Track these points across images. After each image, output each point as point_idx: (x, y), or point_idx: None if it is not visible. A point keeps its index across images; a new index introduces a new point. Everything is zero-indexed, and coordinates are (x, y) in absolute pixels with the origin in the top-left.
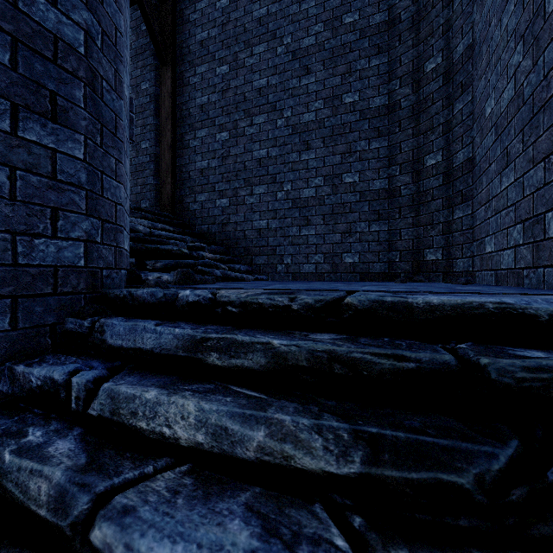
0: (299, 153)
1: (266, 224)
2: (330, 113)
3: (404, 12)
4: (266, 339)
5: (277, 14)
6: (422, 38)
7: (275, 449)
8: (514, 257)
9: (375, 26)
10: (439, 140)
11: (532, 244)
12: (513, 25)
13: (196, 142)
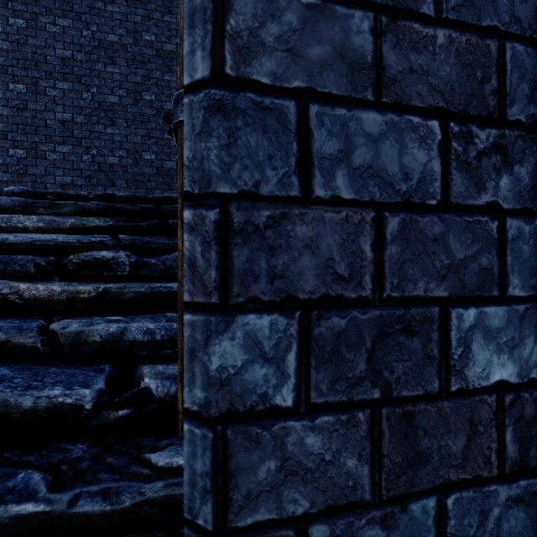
0: (105, 126)
1: (71, 180)
2: (132, 102)
3: None
4: (74, 202)
5: (83, 1)
6: None
7: (79, 223)
8: None
9: (167, 52)
10: None
11: None
12: None
13: None
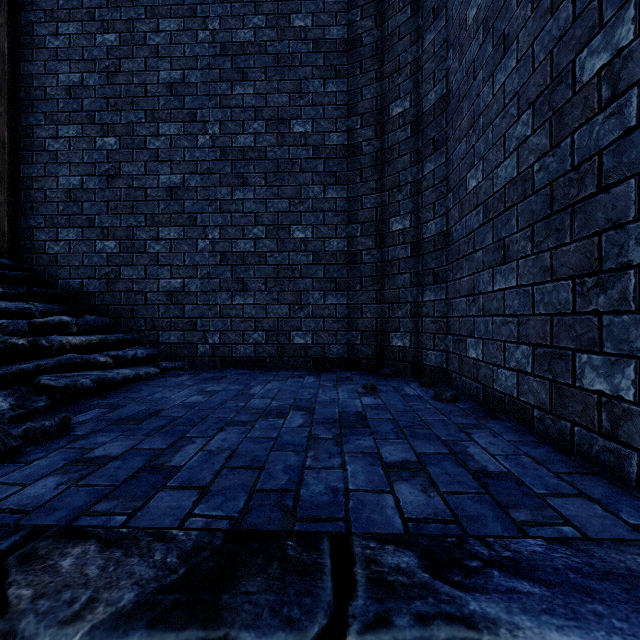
0: (231, 188)
1: (181, 284)
2: (274, 141)
3: (367, 34)
4: None
5: None
6: (388, 73)
7: None
8: (517, 383)
9: (332, 41)
10: (407, 202)
11: (550, 383)
12: (515, 86)
13: (59, 143)
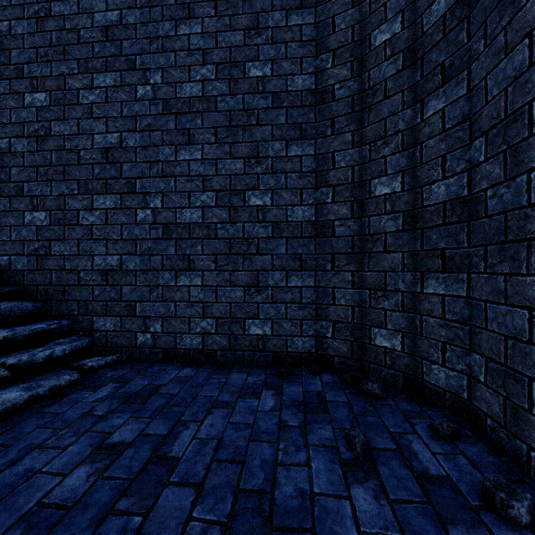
0: (175, 147)
1: (118, 262)
2: (226, 89)
3: None
4: None
5: None
6: None
7: None
8: None
9: None
10: (397, 157)
11: None
12: None
13: None
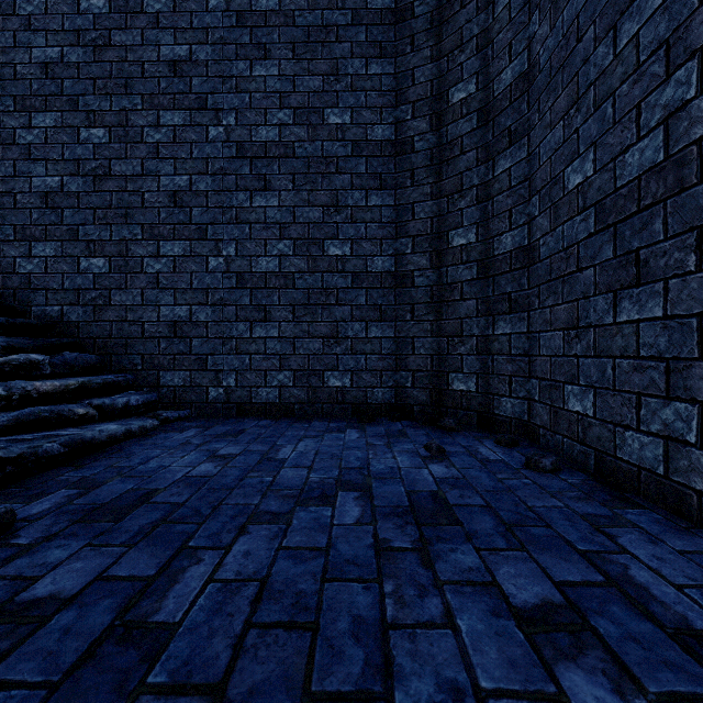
0: (250, 193)
1: (187, 312)
2: (304, 135)
3: (419, 3)
4: None
5: None
6: (446, 50)
7: None
8: (664, 455)
9: (376, 11)
10: (472, 210)
11: None
12: (661, 33)
13: (32, 134)
